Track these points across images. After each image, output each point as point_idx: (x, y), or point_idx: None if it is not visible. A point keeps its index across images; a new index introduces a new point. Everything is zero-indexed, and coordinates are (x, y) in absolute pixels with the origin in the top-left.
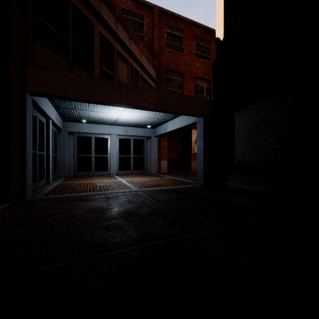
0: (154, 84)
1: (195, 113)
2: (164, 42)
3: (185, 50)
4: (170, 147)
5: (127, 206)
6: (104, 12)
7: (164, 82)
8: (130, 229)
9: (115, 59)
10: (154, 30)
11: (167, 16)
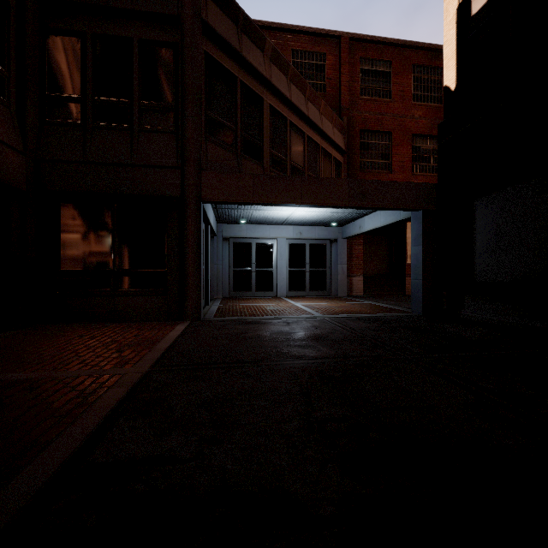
0: (342, 157)
1: (407, 206)
2: (358, 87)
3: (395, 92)
4: (368, 255)
5: (315, 331)
6: (275, 76)
7: (358, 152)
8: (325, 349)
9: (288, 136)
10: (342, 72)
11: (363, 44)
